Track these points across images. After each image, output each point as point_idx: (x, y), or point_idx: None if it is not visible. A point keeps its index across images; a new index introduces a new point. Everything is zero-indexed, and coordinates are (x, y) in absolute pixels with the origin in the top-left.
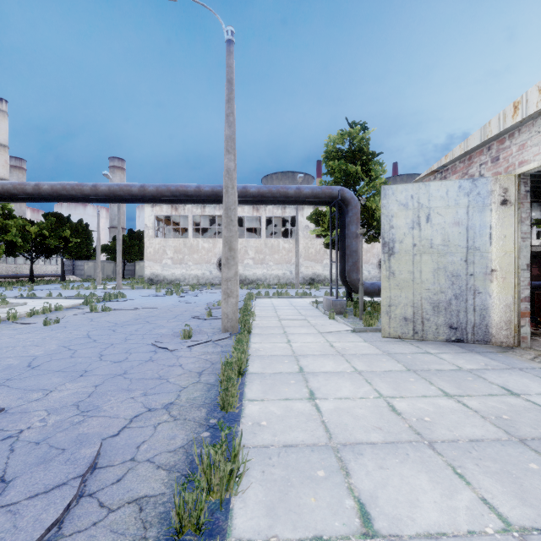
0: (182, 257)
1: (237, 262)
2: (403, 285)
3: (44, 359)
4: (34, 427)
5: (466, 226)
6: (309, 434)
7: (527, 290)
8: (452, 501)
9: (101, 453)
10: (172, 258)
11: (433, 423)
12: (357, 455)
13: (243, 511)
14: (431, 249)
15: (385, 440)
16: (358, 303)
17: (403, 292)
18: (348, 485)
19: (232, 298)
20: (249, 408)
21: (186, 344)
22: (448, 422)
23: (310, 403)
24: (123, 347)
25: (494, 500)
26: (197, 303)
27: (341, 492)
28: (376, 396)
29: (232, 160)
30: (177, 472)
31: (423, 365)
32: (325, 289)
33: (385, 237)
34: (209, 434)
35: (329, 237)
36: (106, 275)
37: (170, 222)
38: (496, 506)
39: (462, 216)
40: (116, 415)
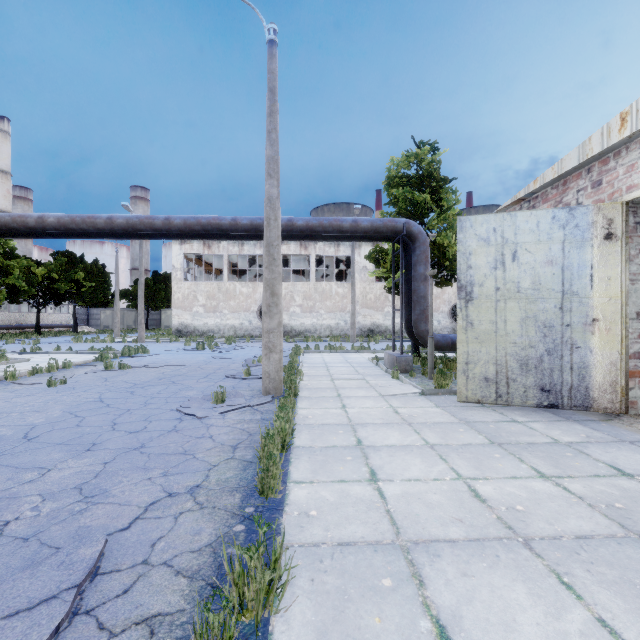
0: (216, 304)
1: (280, 310)
2: (484, 338)
3: (44, 429)
4: (23, 517)
5: (561, 265)
6: (371, 527)
7: (637, 344)
8: (560, 623)
9: (105, 553)
10: (205, 305)
11: (527, 514)
12: (433, 557)
13: (286, 637)
14: (518, 294)
15: (467, 537)
16: (427, 359)
17: (484, 347)
18: (423, 599)
19: (274, 354)
20: (295, 493)
21: (218, 410)
22: (546, 512)
23: (371, 486)
24: (142, 413)
25: (615, 622)
26: (233, 360)
27: (413, 609)
28: (454, 478)
29: (275, 186)
30: (202, 580)
31: (509, 437)
32: (386, 342)
33: (462, 279)
34: (243, 527)
35: (391, 279)
36: (126, 325)
37: (202, 263)
38: (619, 631)
39: (557, 254)
40: (127, 502)
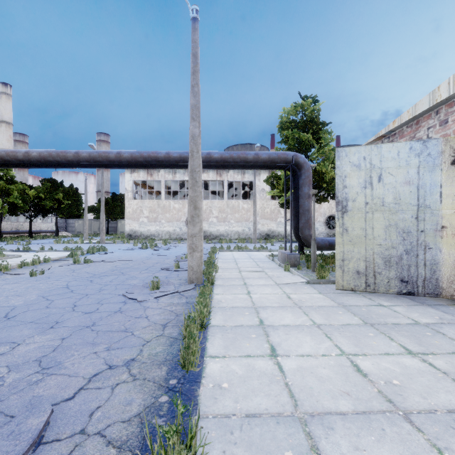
0: (156, 216)
1: (201, 219)
2: (356, 241)
3: (21, 310)
4: None
5: (416, 185)
6: (273, 399)
7: None
8: None
9: (50, 422)
10: (148, 216)
11: (403, 388)
12: (328, 429)
13: None
14: (383, 207)
15: (355, 410)
16: (310, 256)
17: (356, 248)
18: None
19: (196, 253)
20: (210, 366)
21: (154, 295)
22: (419, 386)
23: (272, 361)
24: (96, 297)
25: None
26: (167, 256)
27: None
28: (338, 354)
29: (197, 126)
30: (129, 450)
31: (379, 318)
32: (278, 243)
33: (339, 196)
34: (167, 398)
35: (283, 197)
36: (93, 231)
37: (146, 186)
38: None
39: (413, 176)
40: (75, 373)
